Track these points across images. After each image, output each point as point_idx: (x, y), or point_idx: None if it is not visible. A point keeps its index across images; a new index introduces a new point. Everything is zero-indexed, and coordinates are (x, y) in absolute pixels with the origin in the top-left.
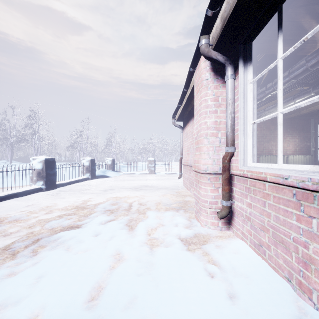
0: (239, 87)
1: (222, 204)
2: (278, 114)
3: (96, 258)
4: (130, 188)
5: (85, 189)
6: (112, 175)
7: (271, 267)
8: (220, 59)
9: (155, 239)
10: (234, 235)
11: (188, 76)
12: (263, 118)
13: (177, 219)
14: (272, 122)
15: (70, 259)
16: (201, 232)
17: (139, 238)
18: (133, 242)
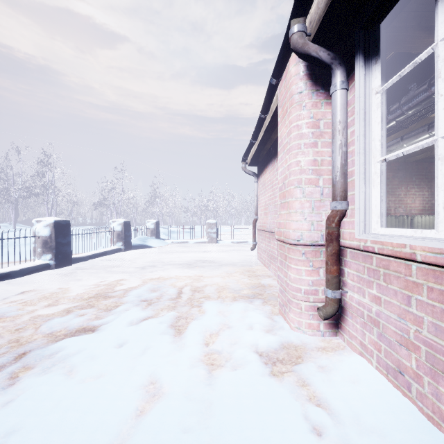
0: (356, 102)
1: (326, 295)
2: (437, 141)
3: (114, 393)
4: (181, 264)
5: (114, 266)
6: (156, 245)
7: (424, 415)
8: (323, 56)
9: (217, 353)
10: (346, 345)
11: (268, 92)
12: (404, 151)
13: (252, 316)
14: (390, 167)
15: (69, 396)
16: (292, 340)
17: (190, 352)
18: (180, 360)
